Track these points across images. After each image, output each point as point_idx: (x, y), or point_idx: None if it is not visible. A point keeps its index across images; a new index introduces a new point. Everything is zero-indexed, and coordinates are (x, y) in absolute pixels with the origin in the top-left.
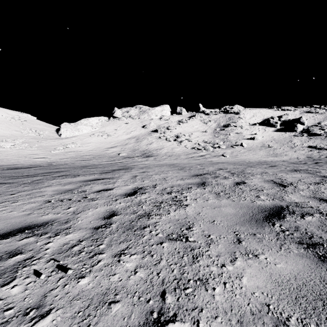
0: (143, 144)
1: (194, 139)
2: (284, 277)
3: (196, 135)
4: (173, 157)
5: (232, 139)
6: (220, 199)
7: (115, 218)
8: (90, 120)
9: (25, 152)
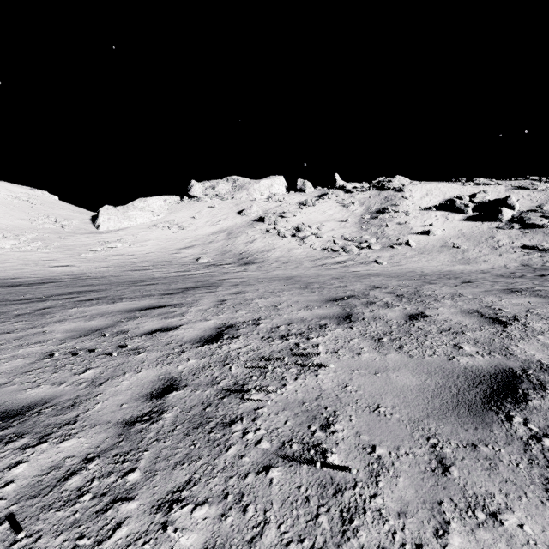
0: (239, 243)
1: (327, 234)
2: None
3: (330, 227)
4: (291, 264)
5: (391, 233)
6: (384, 351)
7: (174, 396)
8: (149, 201)
9: (37, 256)
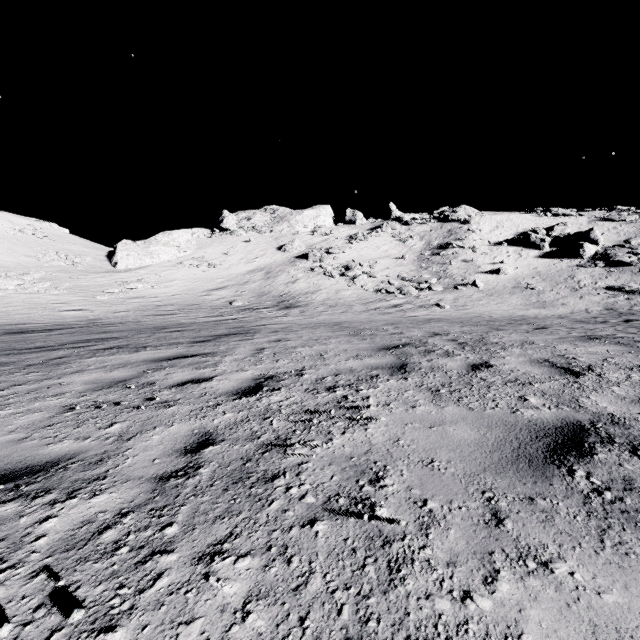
0: (279, 283)
1: (381, 273)
2: (632, 637)
3: (384, 265)
4: (339, 308)
5: (455, 272)
6: (441, 403)
7: (210, 451)
8: (174, 235)
9: (45, 299)
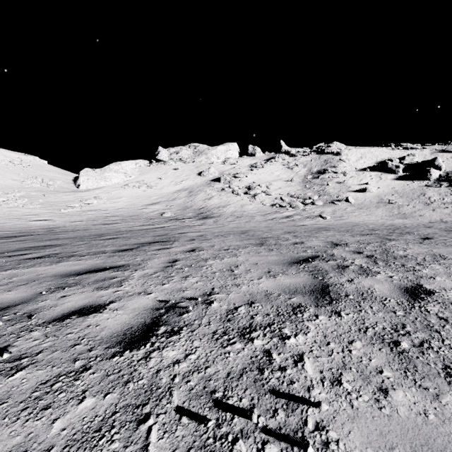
0: (198, 200)
1: (275, 192)
2: None
3: (277, 186)
4: (244, 218)
5: (331, 191)
6: (426, 382)
7: None
8: (123, 164)
9: (21, 211)
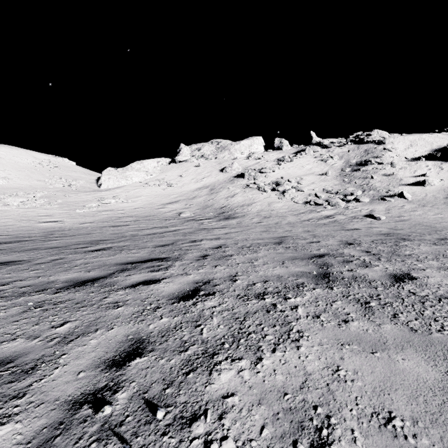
0: (220, 197)
1: (307, 187)
2: None
3: (309, 181)
4: (273, 219)
5: (378, 185)
6: None
7: None
8: (144, 163)
9: (36, 212)
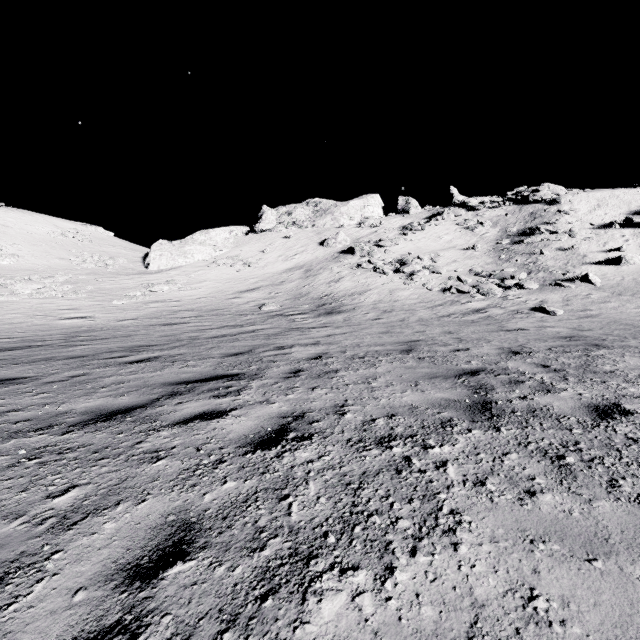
0: (319, 283)
1: (447, 268)
2: None
3: (449, 258)
4: (396, 314)
5: (550, 264)
6: None
7: None
8: (211, 233)
9: (56, 304)
